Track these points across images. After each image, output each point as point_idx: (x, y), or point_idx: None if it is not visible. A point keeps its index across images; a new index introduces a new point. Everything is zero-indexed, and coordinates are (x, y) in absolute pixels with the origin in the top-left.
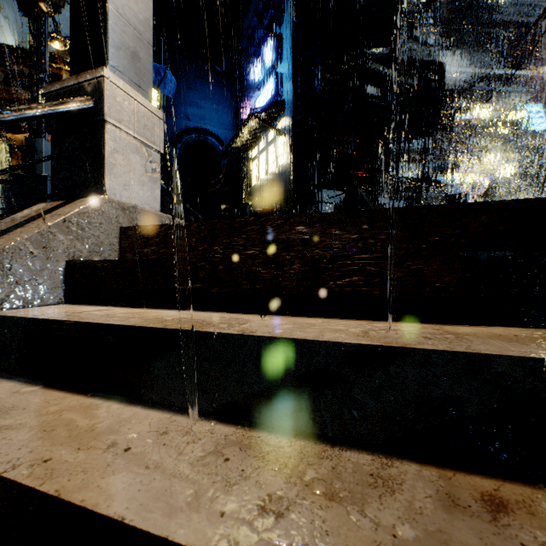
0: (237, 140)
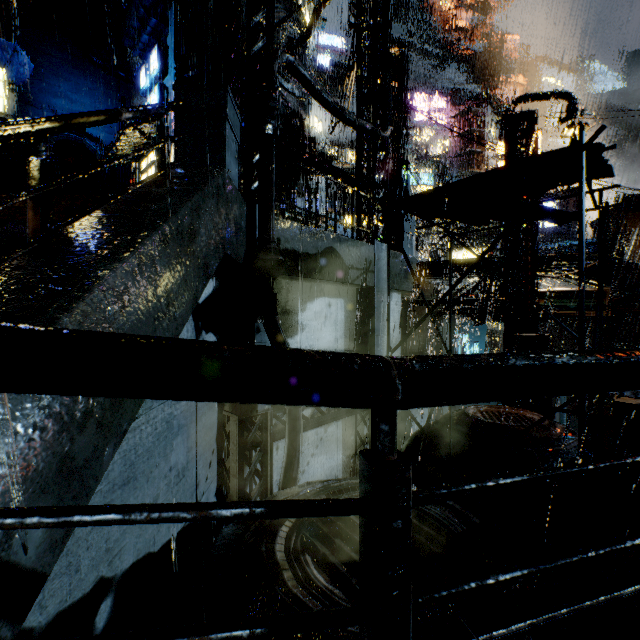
0: (116, 148)
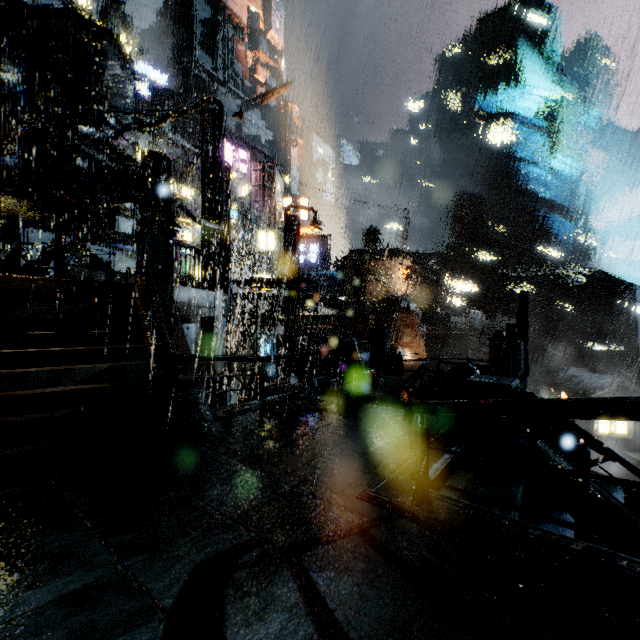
0: None
